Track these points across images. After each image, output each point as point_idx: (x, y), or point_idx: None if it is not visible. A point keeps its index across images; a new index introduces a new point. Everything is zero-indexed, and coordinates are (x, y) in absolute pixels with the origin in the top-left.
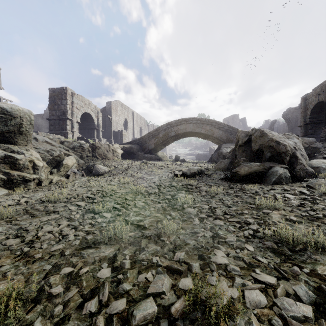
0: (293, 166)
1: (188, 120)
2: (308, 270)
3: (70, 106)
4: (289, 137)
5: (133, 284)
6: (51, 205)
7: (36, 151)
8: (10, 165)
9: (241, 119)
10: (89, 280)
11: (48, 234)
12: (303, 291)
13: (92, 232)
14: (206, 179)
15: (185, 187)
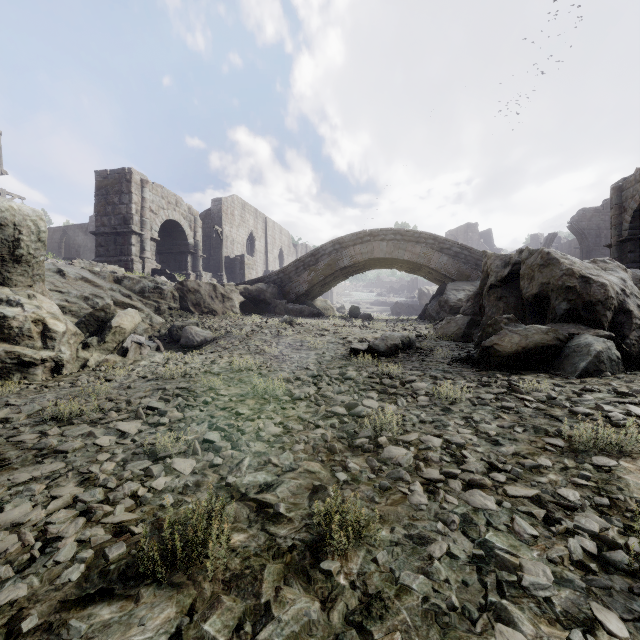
0: (622, 333)
1: (377, 234)
2: None
3: (138, 206)
4: (607, 267)
5: None
6: (58, 430)
7: (61, 297)
8: None
9: (483, 233)
10: None
11: (11, 532)
12: None
13: (129, 530)
14: (422, 360)
15: (376, 381)
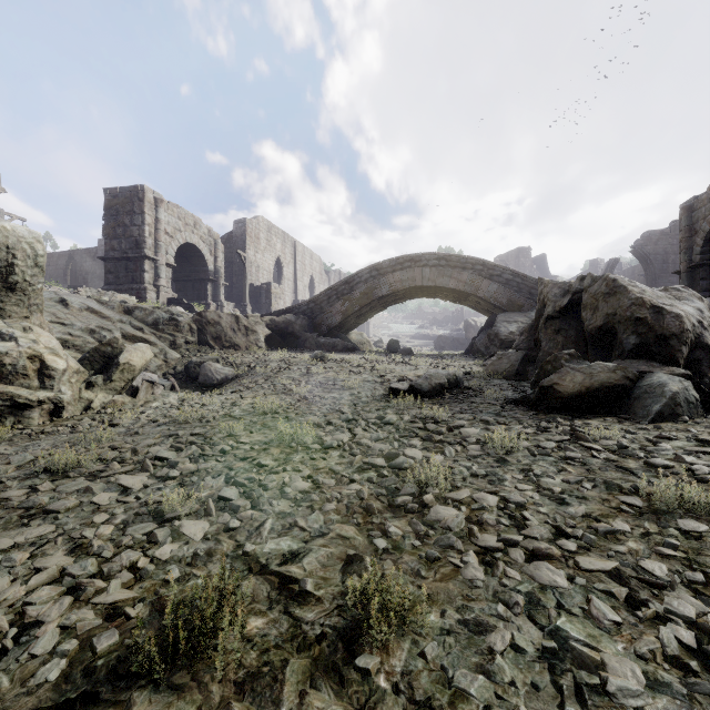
0: (700, 372)
1: (418, 259)
2: None
3: (152, 228)
4: (681, 295)
5: None
6: (50, 484)
7: (64, 330)
8: None
9: (536, 258)
10: None
11: None
12: None
13: (124, 613)
14: (471, 401)
15: (420, 426)
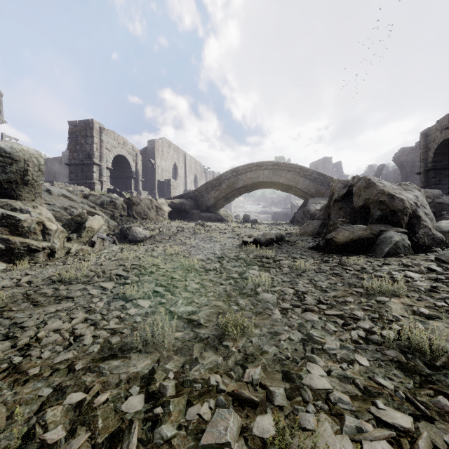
0: (414, 230)
1: (261, 165)
2: None
3: (98, 146)
4: (407, 188)
5: (178, 426)
6: (64, 287)
7: (50, 208)
8: (10, 228)
9: (335, 164)
10: (108, 416)
11: (54, 333)
12: None
13: (120, 331)
14: (288, 248)
15: (258, 260)
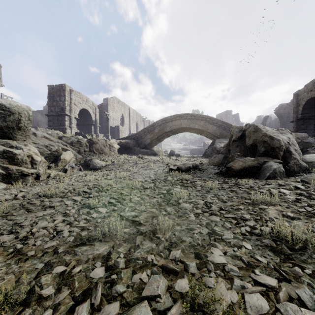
0: (287, 161)
1: (182, 116)
2: (310, 271)
3: (68, 102)
4: (283, 132)
5: (127, 286)
6: (48, 199)
7: (35, 146)
8: (9, 160)
9: (234, 115)
10: (81, 280)
11: (43, 229)
12: (307, 295)
13: (87, 228)
14: (201, 173)
15: (180, 181)
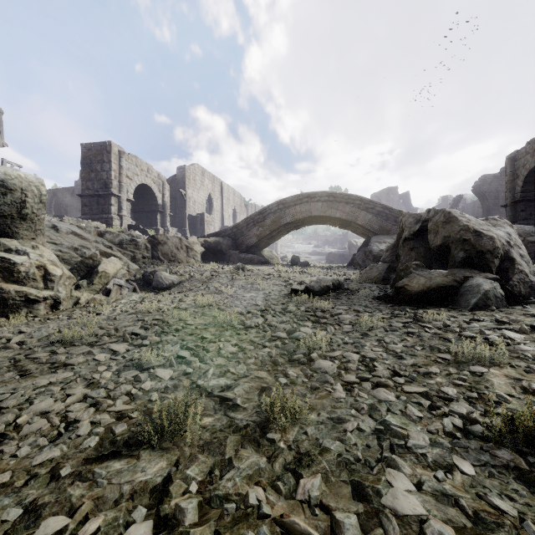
0: (507, 276)
1: (313, 196)
2: None
3: (116, 173)
4: (497, 223)
5: None
6: (64, 349)
7: (56, 248)
8: (3, 274)
9: (402, 195)
10: None
11: (41, 417)
12: None
13: (128, 415)
14: (348, 298)
15: (311, 314)
